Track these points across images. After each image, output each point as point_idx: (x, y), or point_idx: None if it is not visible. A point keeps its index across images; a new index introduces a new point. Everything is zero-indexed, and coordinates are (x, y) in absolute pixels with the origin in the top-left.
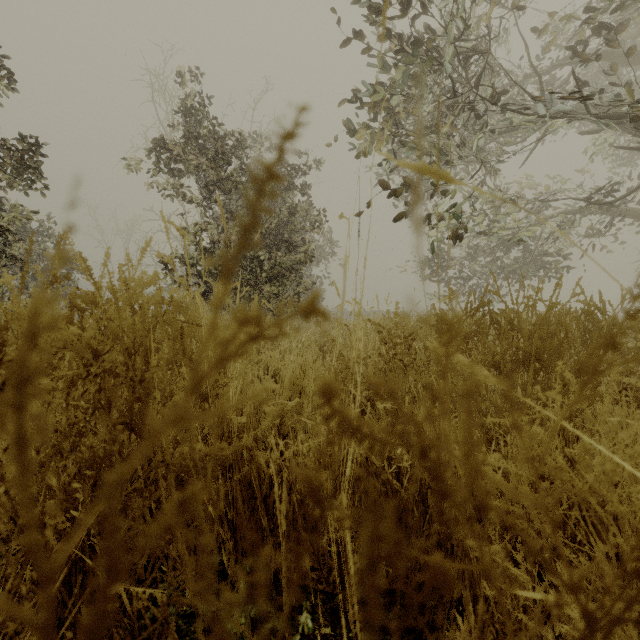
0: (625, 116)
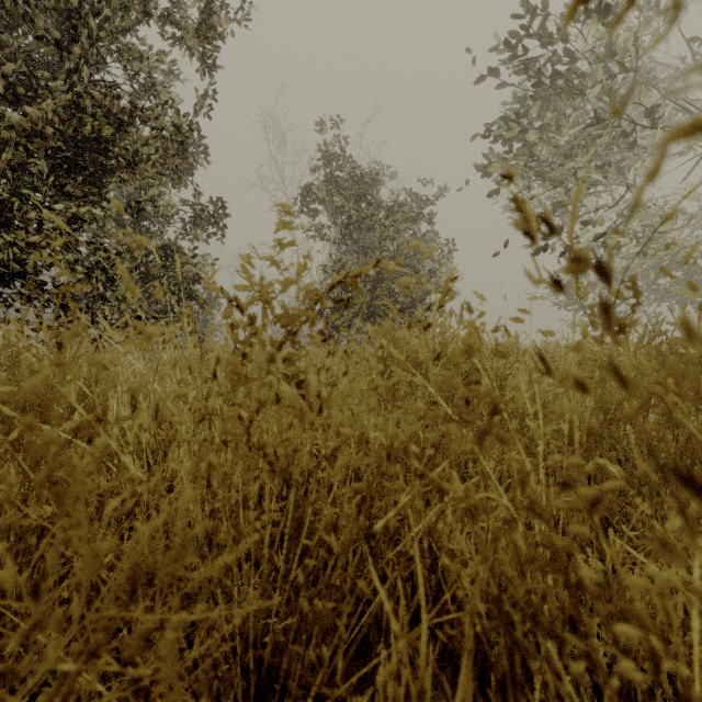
0: None
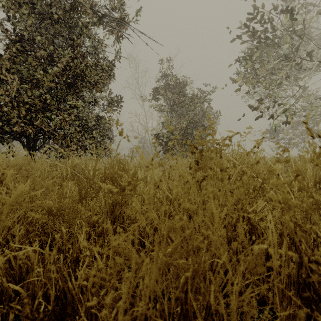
0: None
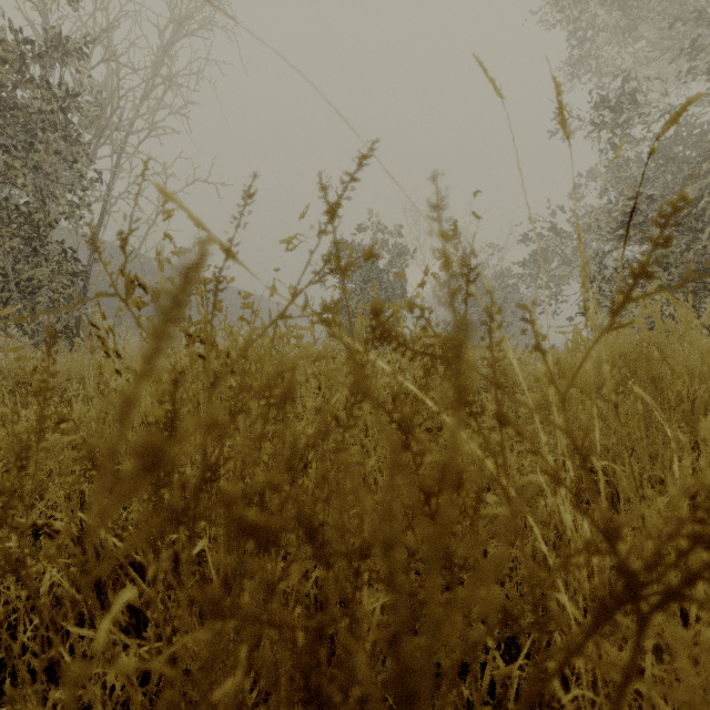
0: None
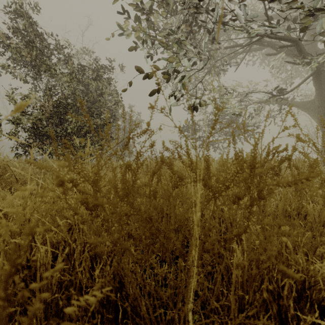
0: (292, 40)
